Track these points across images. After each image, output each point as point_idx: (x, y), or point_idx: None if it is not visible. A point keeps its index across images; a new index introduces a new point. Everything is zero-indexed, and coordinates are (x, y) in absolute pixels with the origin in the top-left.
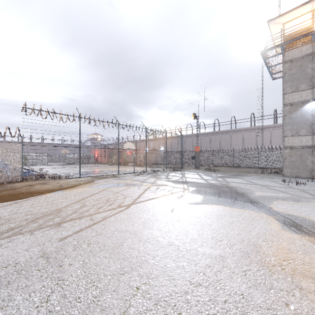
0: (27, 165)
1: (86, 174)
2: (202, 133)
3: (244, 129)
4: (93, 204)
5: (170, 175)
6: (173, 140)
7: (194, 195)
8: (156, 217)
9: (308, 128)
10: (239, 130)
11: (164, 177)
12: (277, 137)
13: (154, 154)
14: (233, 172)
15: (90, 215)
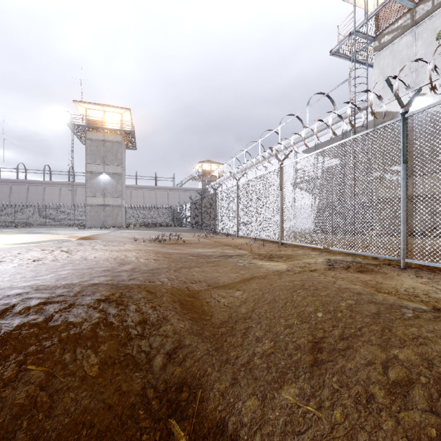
0: None
1: None
2: None
3: (62, 183)
4: None
5: None
6: None
7: None
8: None
9: (102, 192)
10: (56, 183)
11: None
12: None
13: None
14: (41, 227)
15: None
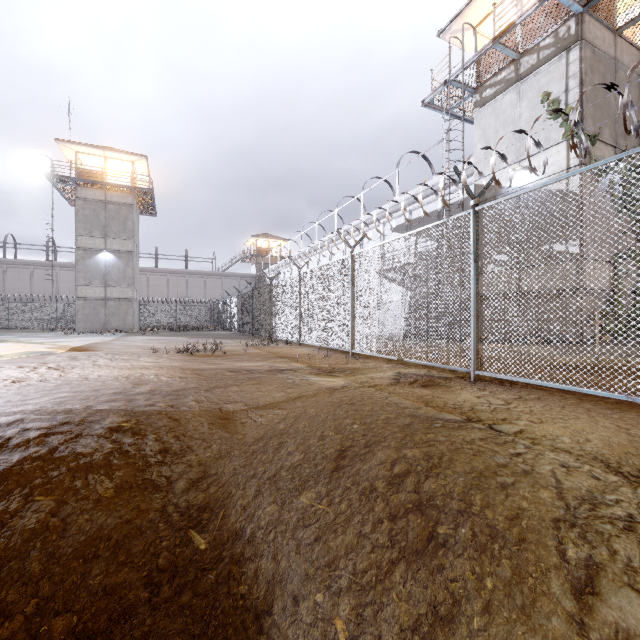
0: None
1: None
2: None
3: (35, 264)
4: None
5: None
6: None
7: None
8: None
9: (102, 279)
10: (25, 263)
11: None
12: None
13: None
14: (2, 332)
15: None
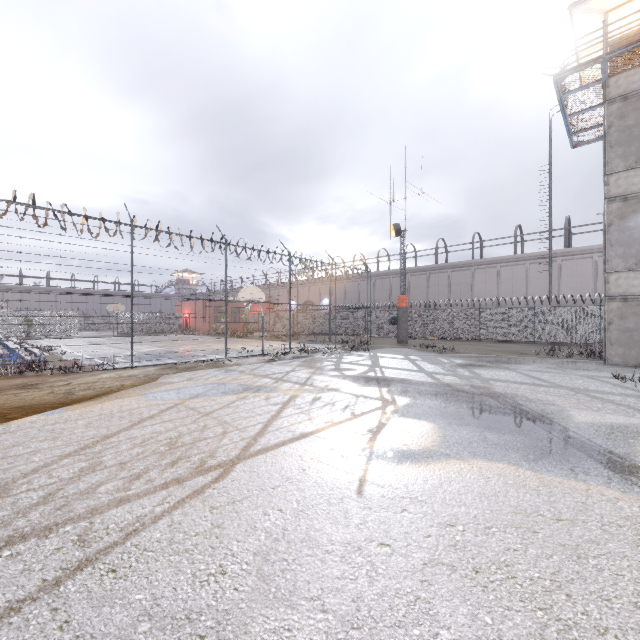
0: (33, 336)
1: (148, 360)
2: (410, 269)
3: (502, 260)
4: (125, 458)
5: (344, 361)
6: (349, 284)
7: (413, 422)
8: (310, 522)
9: None
10: (491, 261)
11: (330, 366)
12: (572, 277)
13: (308, 313)
14: (484, 352)
15: (88, 516)
